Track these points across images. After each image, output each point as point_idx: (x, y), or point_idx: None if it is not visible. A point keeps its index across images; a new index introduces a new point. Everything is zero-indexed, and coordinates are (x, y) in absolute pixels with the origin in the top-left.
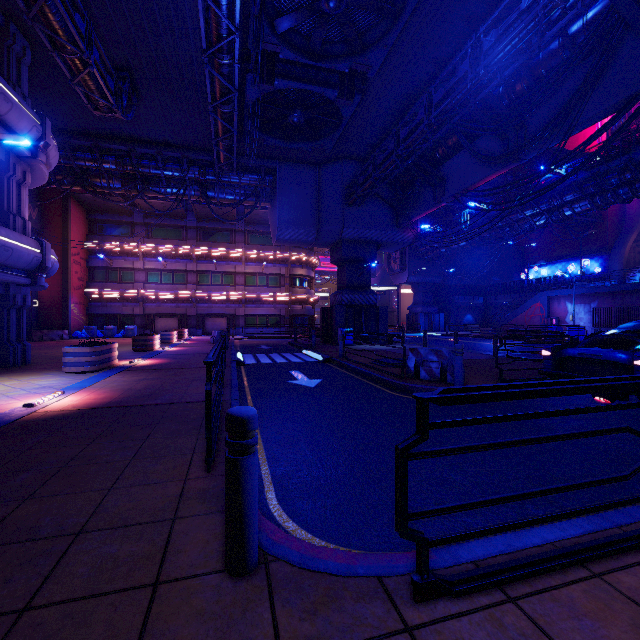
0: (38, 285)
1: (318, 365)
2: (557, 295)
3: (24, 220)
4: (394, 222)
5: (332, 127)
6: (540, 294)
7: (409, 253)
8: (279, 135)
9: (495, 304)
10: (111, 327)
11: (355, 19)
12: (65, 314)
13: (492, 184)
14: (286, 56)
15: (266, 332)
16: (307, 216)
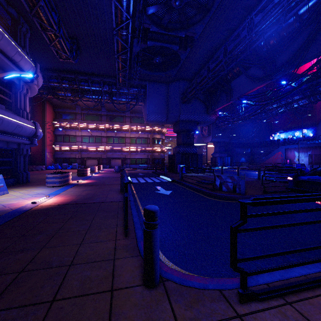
0: (33, 144)
1: (169, 183)
2: (289, 148)
3: (27, 112)
4: (206, 111)
5: (175, 64)
6: (280, 147)
7: (212, 126)
8: (148, 68)
9: (256, 152)
10: (65, 164)
11: (188, 10)
12: (43, 158)
13: (255, 91)
14: (153, 29)
15: (140, 166)
16: (162, 109)
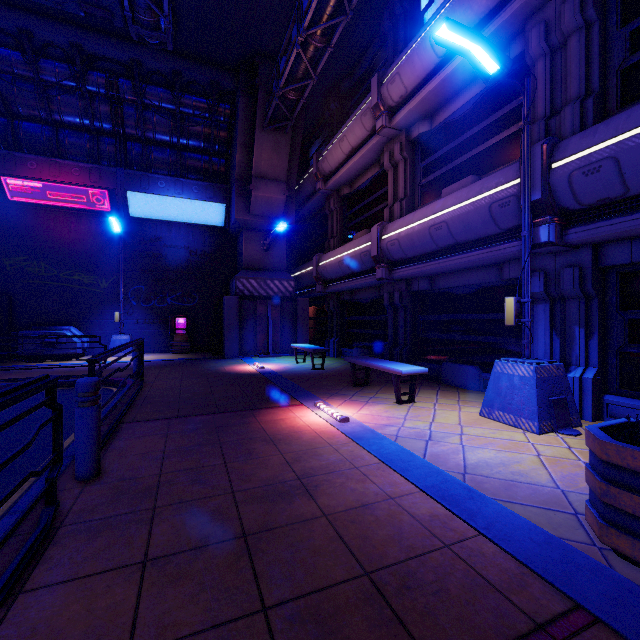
0: None
1: None
2: None
3: None
4: None
5: None
6: None
7: None
8: None
9: None
10: None
11: None
12: None
13: None
14: None
15: None
16: None
